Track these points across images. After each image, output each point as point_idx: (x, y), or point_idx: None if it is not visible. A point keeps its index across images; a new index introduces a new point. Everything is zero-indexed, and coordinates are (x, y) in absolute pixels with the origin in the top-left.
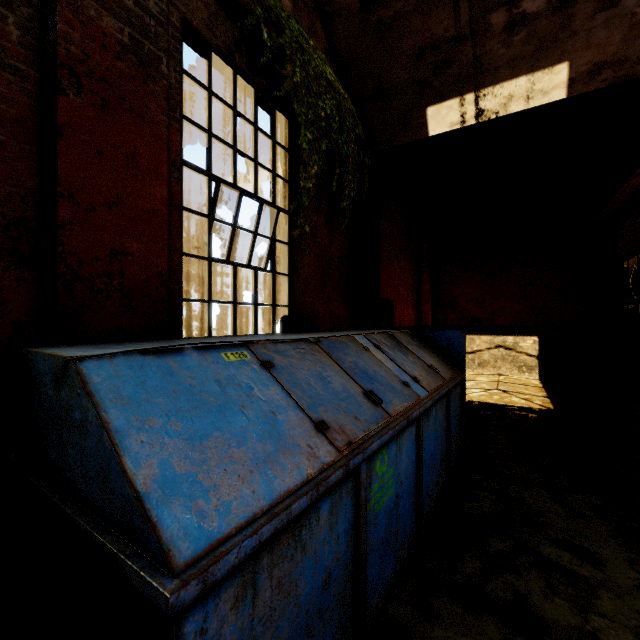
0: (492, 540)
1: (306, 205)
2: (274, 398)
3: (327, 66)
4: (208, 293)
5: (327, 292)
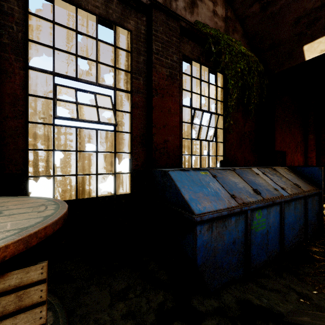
0: (324, 265)
1: (231, 112)
2: (217, 186)
3: (241, 46)
4: (191, 152)
5: (242, 149)
